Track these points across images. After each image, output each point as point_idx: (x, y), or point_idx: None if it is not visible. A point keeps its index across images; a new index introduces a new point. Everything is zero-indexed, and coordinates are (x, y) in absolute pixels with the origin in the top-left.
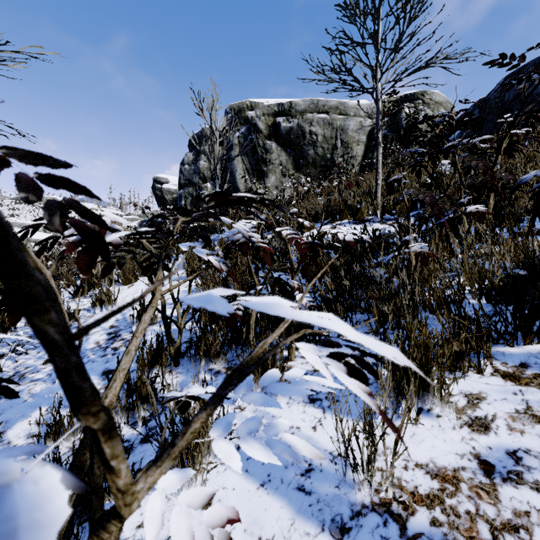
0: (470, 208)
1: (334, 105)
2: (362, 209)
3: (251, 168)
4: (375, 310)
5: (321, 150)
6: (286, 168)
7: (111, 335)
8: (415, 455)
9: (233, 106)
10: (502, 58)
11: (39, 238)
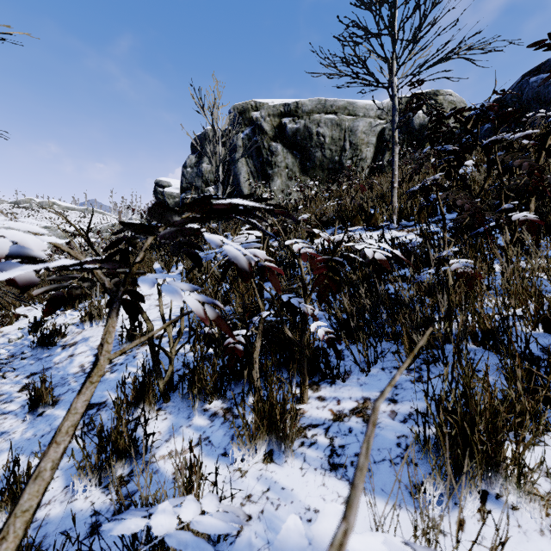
0: (516, 216)
1: (342, 105)
2: (376, 215)
3: (256, 171)
4: (406, 341)
5: (328, 152)
6: (292, 171)
7: None
8: None
9: (237, 107)
10: (550, 38)
11: None
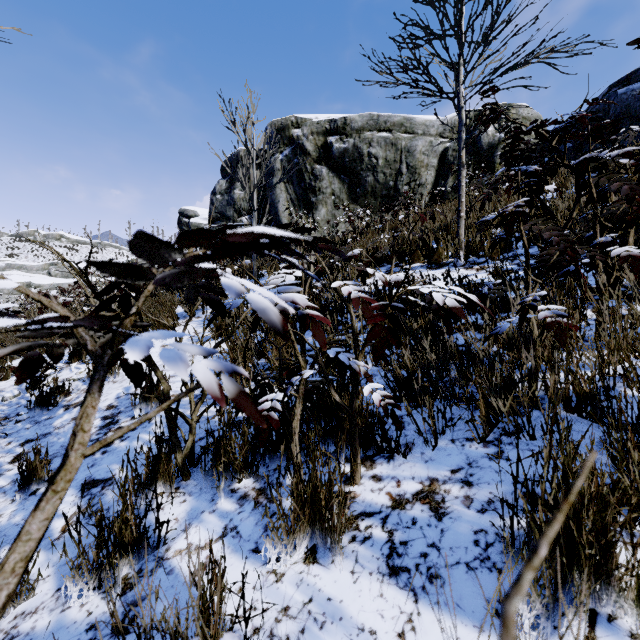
0: (616, 251)
1: (398, 121)
2: (439, 250)
3: (297, 198)
4: (481, 407)
5: (382, 176)
6: (339, 198)
7: (107, 420)
8: None
9: (275, 123)
10: None
11: (42, 283)
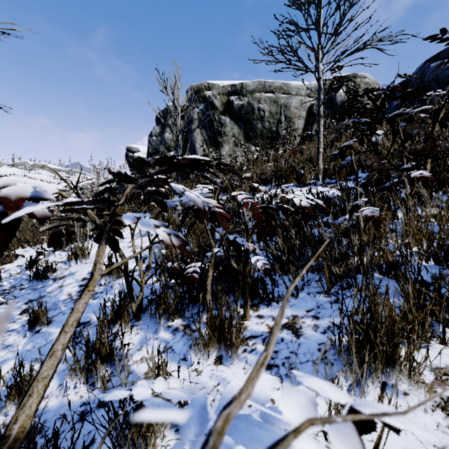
0: (414, 173)
1: (279, 85)
2: (305, 174)
3: (209, 139)
4: (326, 271)
5: (267, 124)
6: (238, 139)
7: (82, 287)
8: (386, 443)
9: (193, 87)
10: (442, 33)
11: None
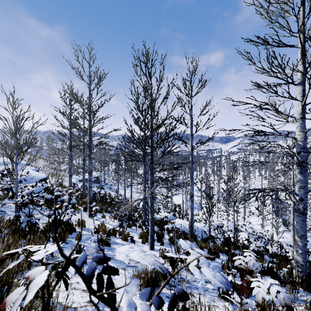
0: None
1: None
2: None
3: None
4: None
5: None
6: None
7: None
8: None
9: None
10: None
11: None
